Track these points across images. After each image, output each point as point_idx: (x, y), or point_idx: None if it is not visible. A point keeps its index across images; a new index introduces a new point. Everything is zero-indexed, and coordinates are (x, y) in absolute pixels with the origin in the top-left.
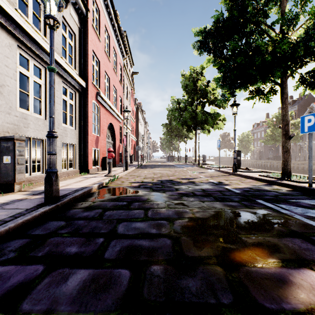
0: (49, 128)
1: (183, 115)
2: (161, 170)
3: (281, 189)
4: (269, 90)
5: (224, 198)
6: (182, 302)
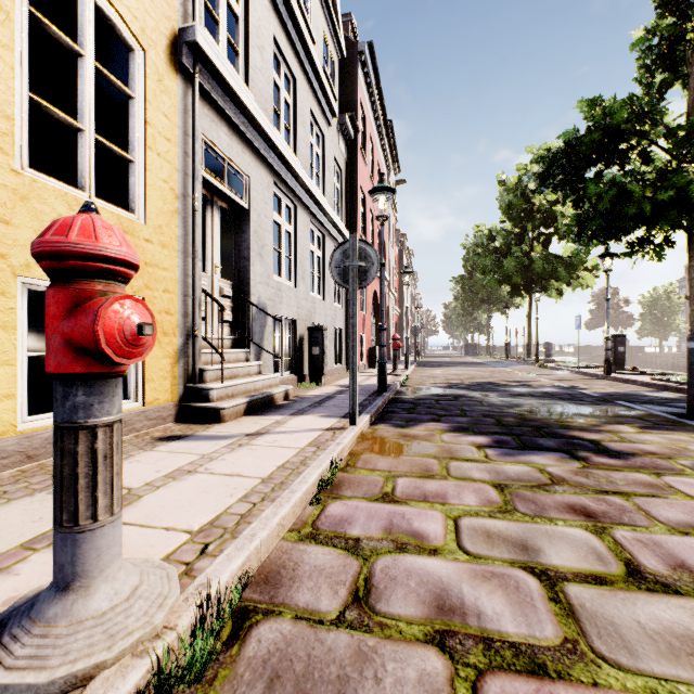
0: (381, 321)
1: (503, 265)
2: (465, 370)
3: (670, 395)
4: (663, 241)
5: (572, 399)
6: (529, 425)
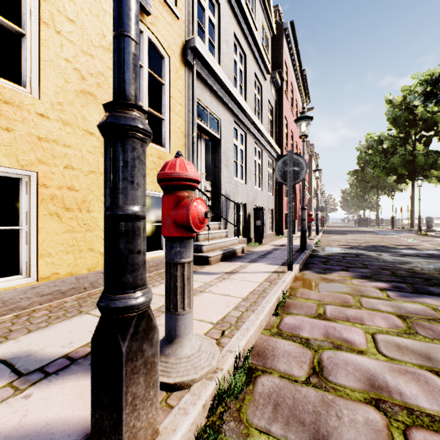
0: (302, 204)
1: (390, 161)
2: (360, 236)
3: None
4: None
5: None
6: (419, 277)
